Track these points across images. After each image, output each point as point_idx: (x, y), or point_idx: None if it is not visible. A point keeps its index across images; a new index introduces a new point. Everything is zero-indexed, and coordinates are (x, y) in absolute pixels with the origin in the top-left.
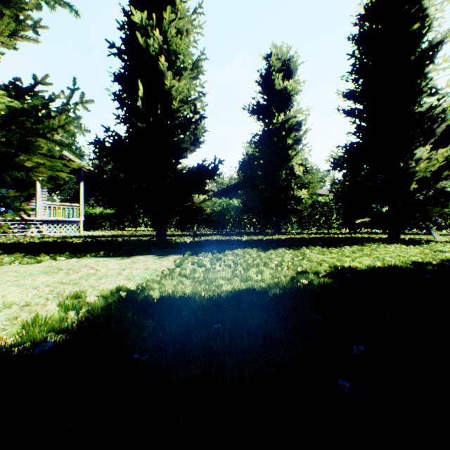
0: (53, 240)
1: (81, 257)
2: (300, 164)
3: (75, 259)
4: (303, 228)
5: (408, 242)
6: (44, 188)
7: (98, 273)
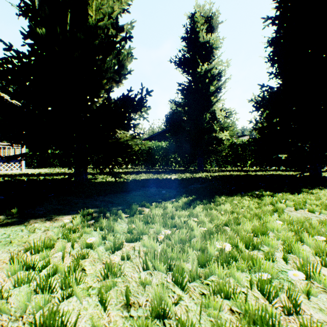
0: None
1: None
2: (221, 110)
3: None
4: (221, 166)
5: None
6: None
7: None
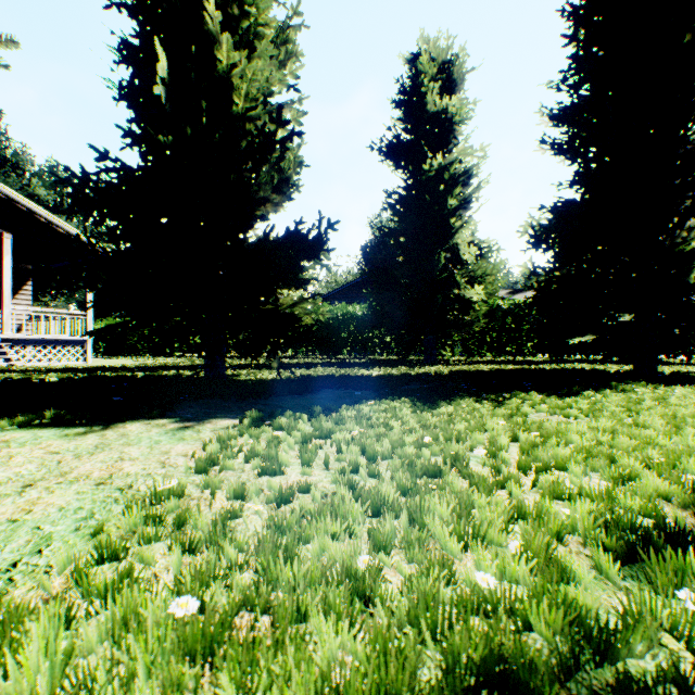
0: (6, 376)
1: None
2: (470, 243)
3: None
4: (472, 354)
5: (694, 382)
6: (28, 283)
7: None
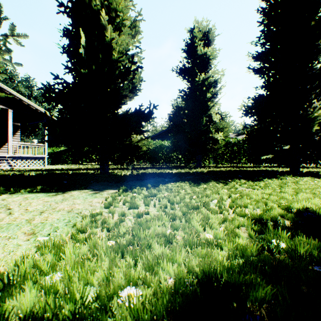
0: (13, 173)
1: (13, 193)
2: (217, 113)
3: (6, 195)
4: (218, 163)
5: (314, 175)
6: (18, 131)
7: (5, 219)
